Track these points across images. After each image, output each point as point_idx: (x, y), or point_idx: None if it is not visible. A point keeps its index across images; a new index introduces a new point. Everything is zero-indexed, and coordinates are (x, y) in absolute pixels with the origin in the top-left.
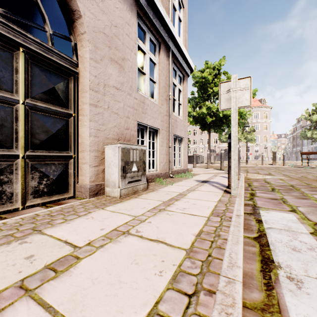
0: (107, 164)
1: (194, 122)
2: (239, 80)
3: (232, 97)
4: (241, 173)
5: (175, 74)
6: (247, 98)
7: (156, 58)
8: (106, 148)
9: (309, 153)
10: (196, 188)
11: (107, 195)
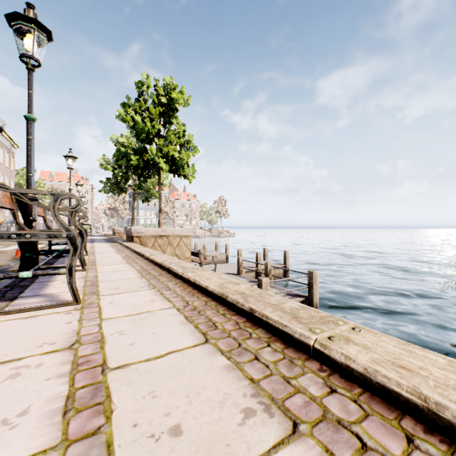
0: None
1: None
2: None
3: None
4: None
5: None
6: None
7: None
8: None
9: None
10: None
11: None
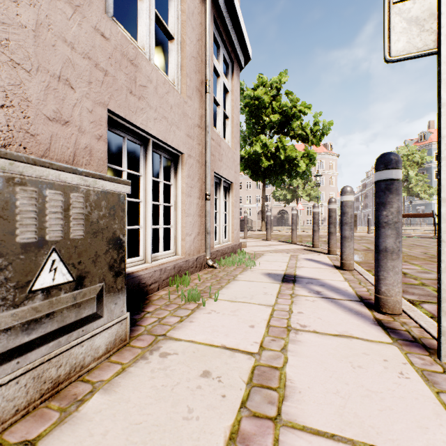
0: None
1: (243, 167)
2: None
3: (445, 4)
4: None
5: (216, 51)
6: None
7: None
8: None
9: (404, 215)
10: (289, 315)
11: None
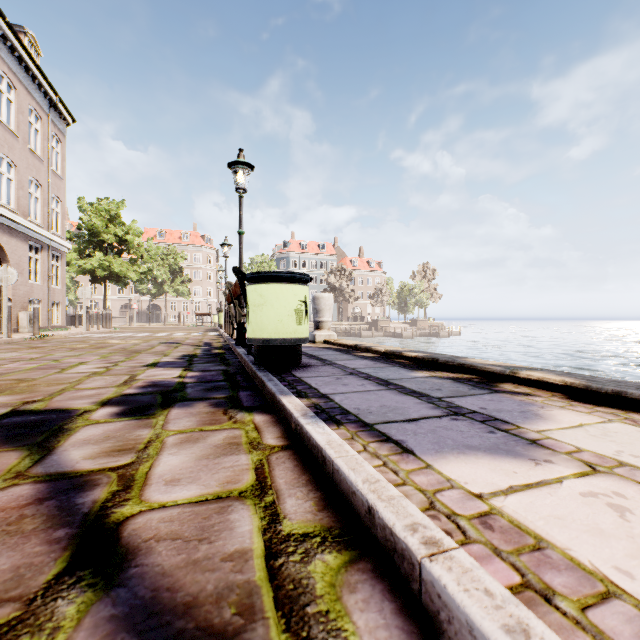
0: (21, 320)
1: (82, 273)
2: (87, 288)
3: (84, 294)
4: (113, 329)
5: (53, 256)
6: (90, 295)
7: (39, 256)
8: (20, 313)
9: (200, 314)
10: (68, 331)
11: (21, 332)
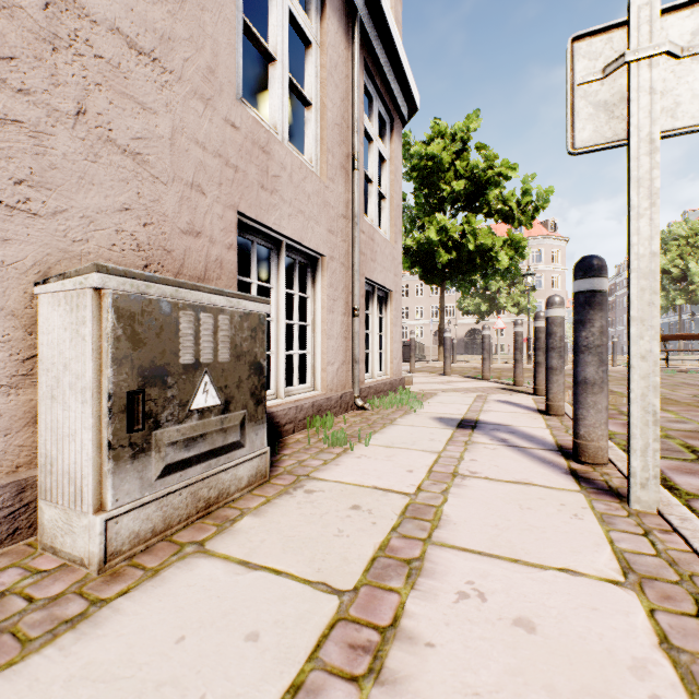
0: (47, 383)
1: (409, 263)
2: (662, 20)
3: (634, 90)
4: None
5: (368, 106)
6: None
7: (312, 24)
8: (43, 298)
9: (673, 337)
10: (459, 462)
11: (47, 543)
